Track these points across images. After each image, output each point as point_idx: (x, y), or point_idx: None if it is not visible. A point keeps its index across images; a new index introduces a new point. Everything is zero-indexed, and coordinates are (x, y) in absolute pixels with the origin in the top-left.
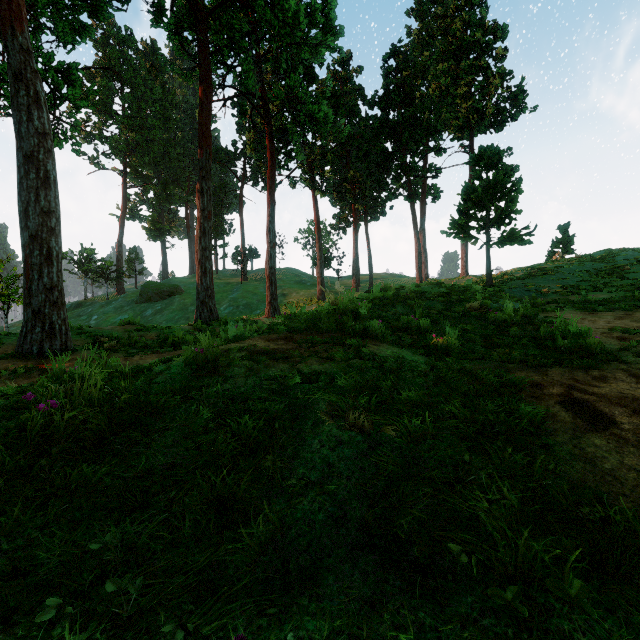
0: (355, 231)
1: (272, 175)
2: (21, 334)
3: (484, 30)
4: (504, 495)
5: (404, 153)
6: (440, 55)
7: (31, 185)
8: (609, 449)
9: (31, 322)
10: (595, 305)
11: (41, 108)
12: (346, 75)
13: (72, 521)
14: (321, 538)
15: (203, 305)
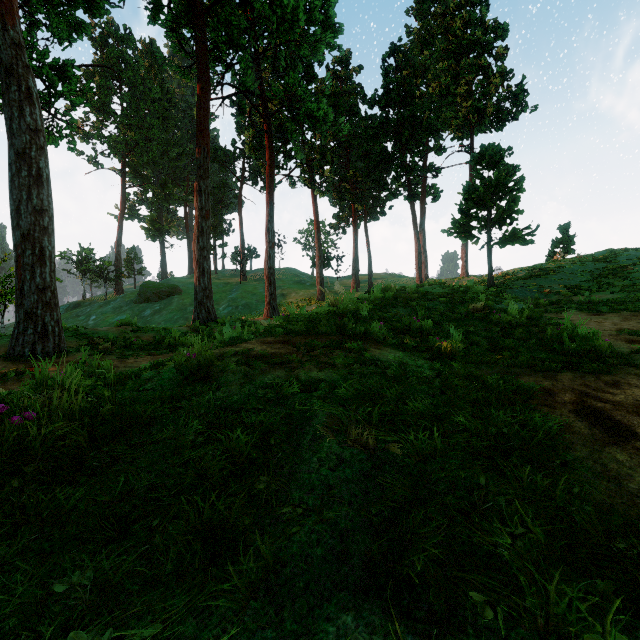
0: (355, 231)
1: (271, 174)
2: (13, 336)
3: (484, 29)
4: (528, 527)
5: (404, 152)
6: (440, 54)
7: (23, 183)
8: (633, 465)
9: (23, 323)
10: (599, 306)
11: (33, 104)
12: (346, 74)
13: (39, 554)
14: (320, 578)
15: (201, 306)
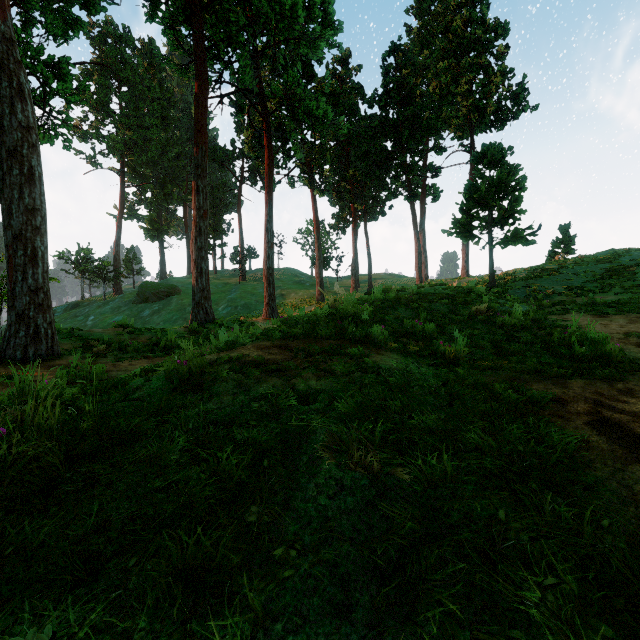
0: (354, 231)
1: (270, 173)
2: (4, 338)
3: (485, 27)
4: (559, 575)
5: (404, 152)
6: (440, 53)
7: (14, 181)
8: None
9: (15, 326)
10: (603, 307)
11: (25, 100)
12: (345, 74)
13: None
14: (317, 636)
15: (199, 306)
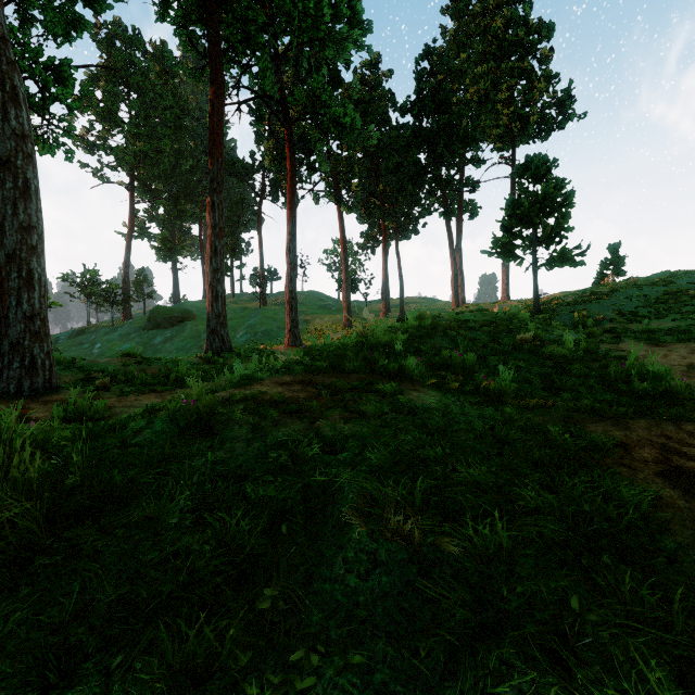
0: (385, 251)
1: (292, 188)
2: None
3: (528, 29)
4: (654, 690)
5: (439, 165)
6: (479, 56)
7: (7, 196)
8: None
9: (8, 356)
10: (661, 335)
11: (19, 106)
12: (375, 79)
13: None
14: None
15: (214, 334)
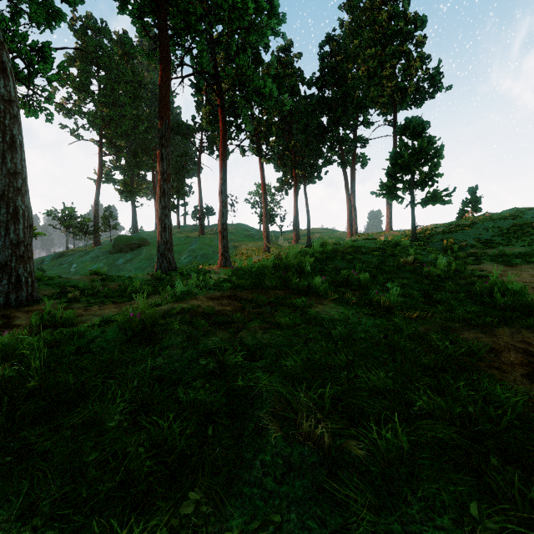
0: (295, 192)
1: (224, 143)
2: None
3: (406, 20)
4: None
5: (337, 126)
6: (368, 42)
7: None
8: None
9: None
10: (512, 258)
11: (7, 77)
12: (288, 60)
13: None
14: None
15: (163, 257)
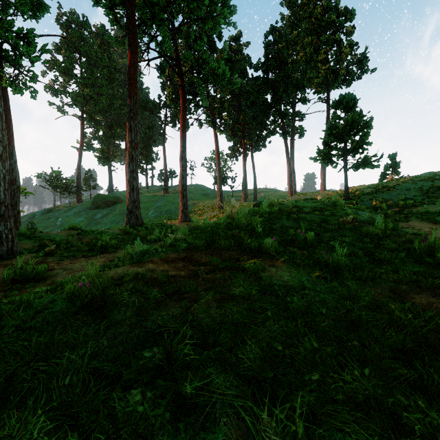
0: (244, 158)
1: (184, 117)
2: None
3: (338, 13)
4: None
5: (279, 103)
6: (306, 31)
7: None
8: None
9: None
10: (436, 216)
11: None
12: (238, 48)
13: None
14: None
15: (131, 214)
